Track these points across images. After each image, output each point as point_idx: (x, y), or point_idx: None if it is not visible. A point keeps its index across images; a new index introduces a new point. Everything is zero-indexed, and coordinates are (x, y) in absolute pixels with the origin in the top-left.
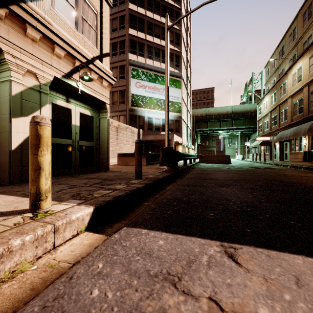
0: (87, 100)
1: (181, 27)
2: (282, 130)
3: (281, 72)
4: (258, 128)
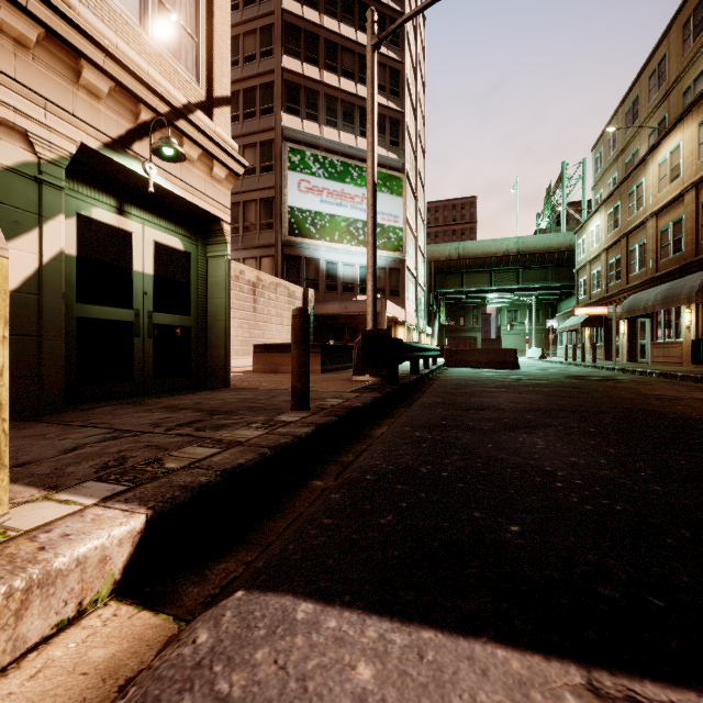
0: (175, 211)
1: (404, 55)
2: (635, 291)
3: (632, 159)
4: (578, 288)
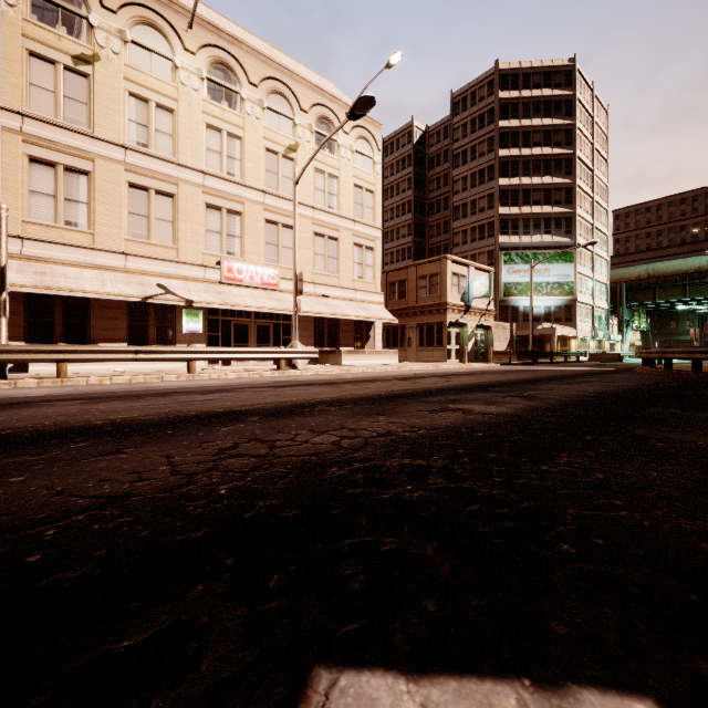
0: (482, 326)
1: (575, 178)
2: None
3: None
4: None
